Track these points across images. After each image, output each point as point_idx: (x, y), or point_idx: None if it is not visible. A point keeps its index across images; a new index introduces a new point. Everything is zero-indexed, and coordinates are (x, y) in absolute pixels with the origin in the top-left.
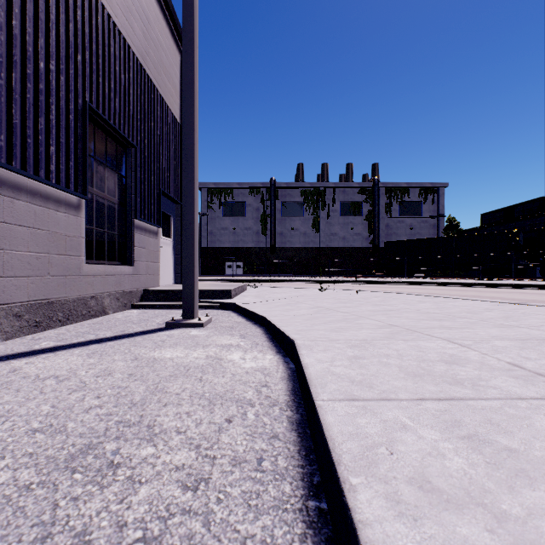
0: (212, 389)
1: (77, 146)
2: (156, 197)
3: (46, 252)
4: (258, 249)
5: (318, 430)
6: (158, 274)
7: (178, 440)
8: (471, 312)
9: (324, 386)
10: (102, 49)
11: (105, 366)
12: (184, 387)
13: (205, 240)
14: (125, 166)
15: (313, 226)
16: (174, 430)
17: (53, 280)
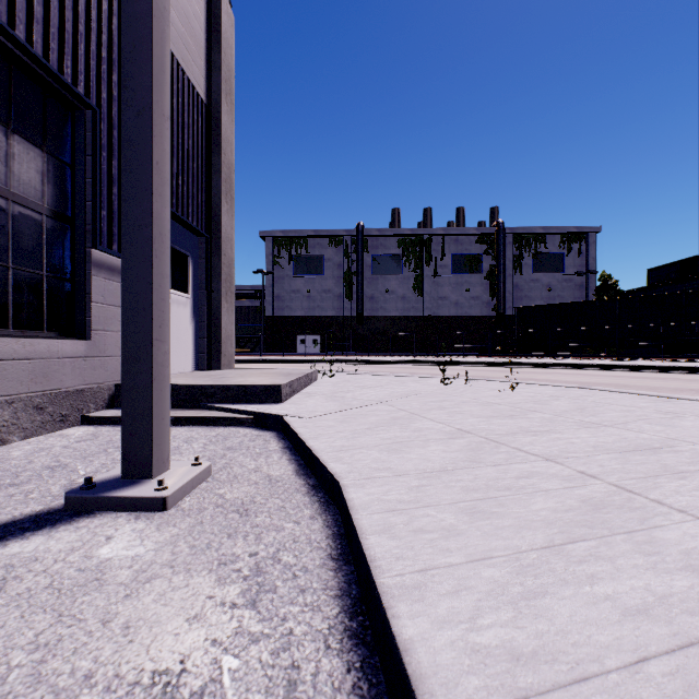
0: None
1: None
2: None
3: None
4: (341, 318)
5: None
6: None
7: None
8: None
9: None
10: None
11: None
12: None
13: (270, 307)
14: (72, 144)
15: (415, 287)
16: None
17: None
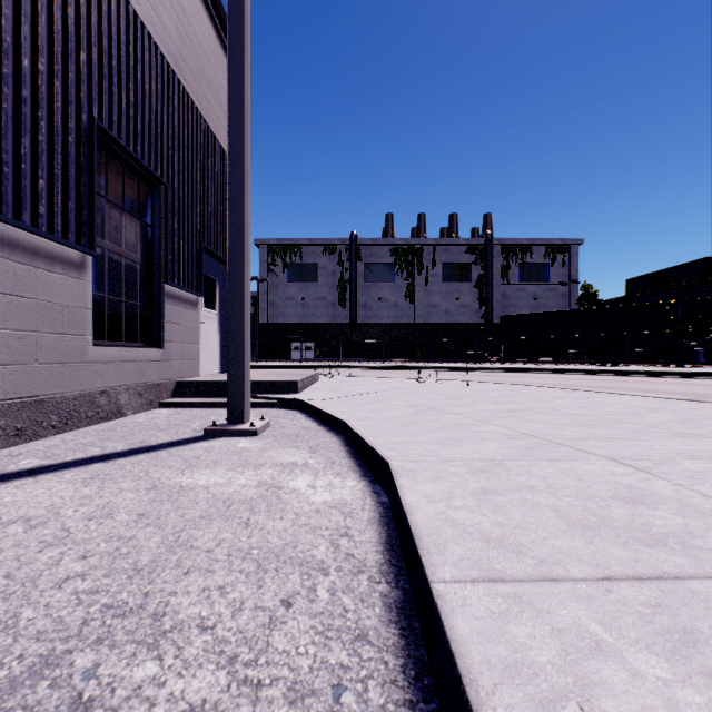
0: (263, 541)
1: (80, 181)
2: (195, 254)
3: (32, 329)
4: (334, 325)
5: (440, 643)
6: (198, 360)
7: (200, 646)
8: (630, 413)
9: (443, 549)
10: (117, 47)
11: (105, 500)
12: (220, 537)
13: (265, 314)
14: (151, 211)
15: (407, 295)
16: (197, 624)
17: (43, 369)
